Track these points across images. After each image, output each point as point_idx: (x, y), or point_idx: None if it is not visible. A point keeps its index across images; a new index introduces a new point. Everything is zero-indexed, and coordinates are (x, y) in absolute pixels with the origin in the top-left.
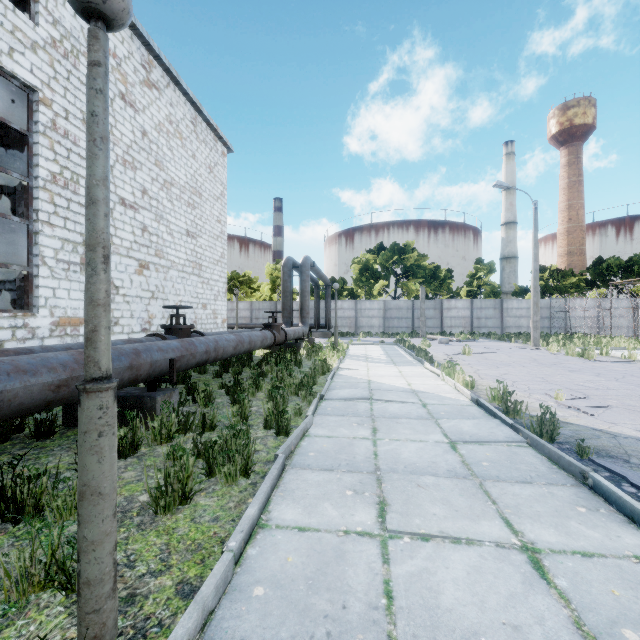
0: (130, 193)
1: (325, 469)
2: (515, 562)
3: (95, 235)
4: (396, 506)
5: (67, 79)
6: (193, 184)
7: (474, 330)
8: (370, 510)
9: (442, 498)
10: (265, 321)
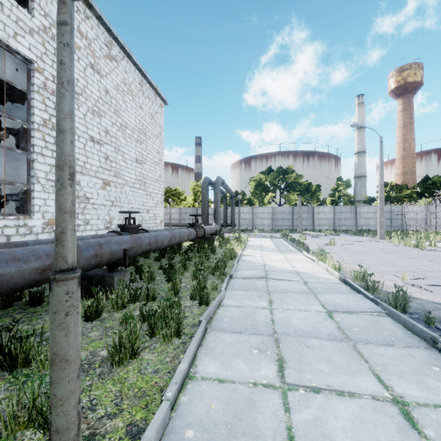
0: (97, 133)
1: (236, 332)
2: (389, 413)
3: (63, 157)
4: (291, 363)
5: (54, 54)
6: (140, 127)
7: (336, 228)
8: (272, 366)
9: (326, 357)
10: (189, 221)
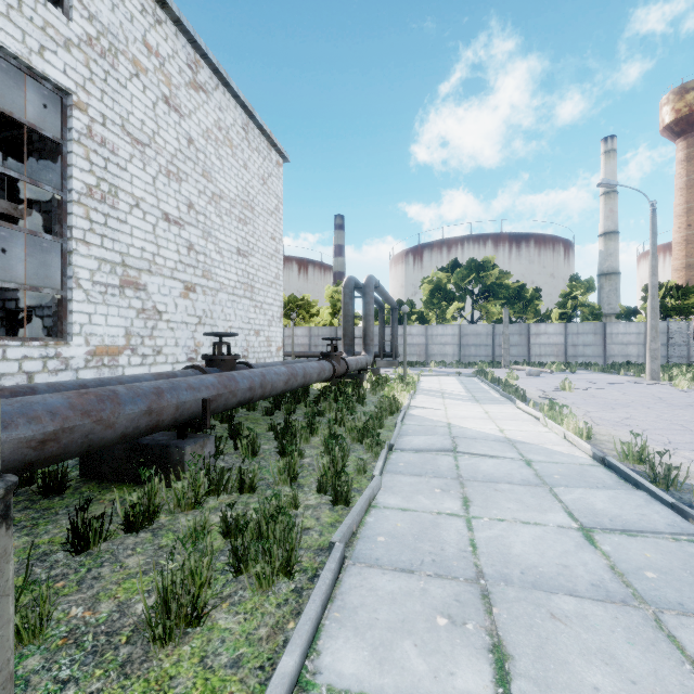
0: (174, 207)
1: (401, 569)
2: None
3: None
4: (524, 662)
5: (104, 81)
6: (244, 197)
7: (569, 359)
8: (480, 665)
9: (599, 648)
10: (325, 349)
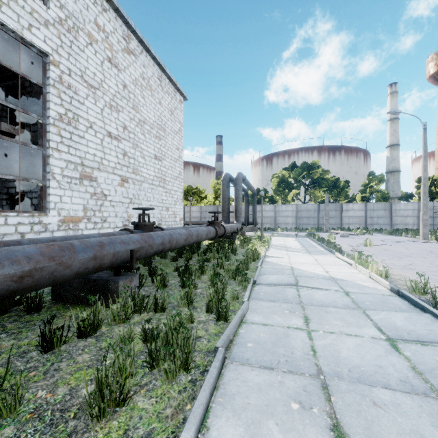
0: (115, 128)
1: (264, 367)
2: None
3: None
4: None
5: (70, 47)
6: (159, 122)
7: (368, 226)
8: None
9: (412, 430)
10: (210, 219)
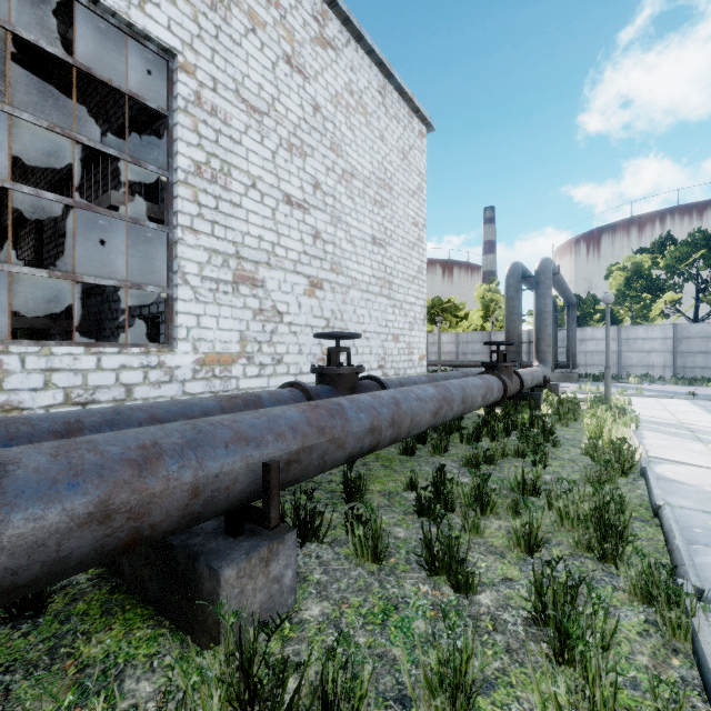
0: (298, 188)
1: None
2: None
3: None
4: None
5: (215, 38)
6: (381, 175)
7: None
8: None
9: None
10: (475, 357)
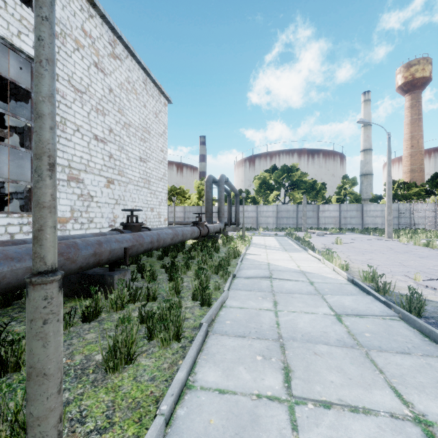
0: (101, 131)
1: (239, 336)
2: (411, 435)
3: (41, 145)
4: (298, 372)
5: (58, 53)
6: (144, 125)
7: (342, 226)
8: (277, 375)
9: (336, 366)
10: (194, 220)
